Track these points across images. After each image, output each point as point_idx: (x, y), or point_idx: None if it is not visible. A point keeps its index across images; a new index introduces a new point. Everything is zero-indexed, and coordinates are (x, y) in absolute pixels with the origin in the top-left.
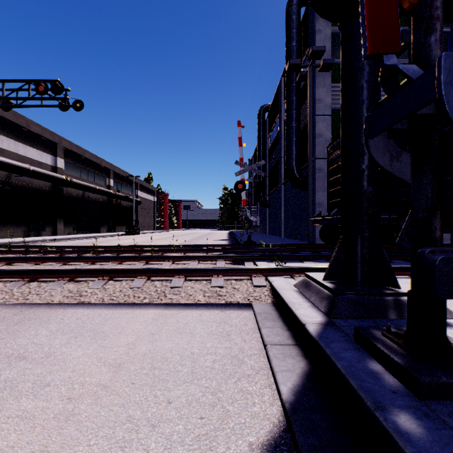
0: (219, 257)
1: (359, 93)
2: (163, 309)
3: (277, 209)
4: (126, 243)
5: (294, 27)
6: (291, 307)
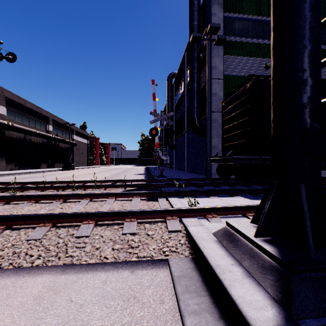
0: (135, 194)
1: (302, 6)
2: (58, 274)
3: (181, 151)
4: (59, 178)
5: (195, 10)
6: (222, 279)
